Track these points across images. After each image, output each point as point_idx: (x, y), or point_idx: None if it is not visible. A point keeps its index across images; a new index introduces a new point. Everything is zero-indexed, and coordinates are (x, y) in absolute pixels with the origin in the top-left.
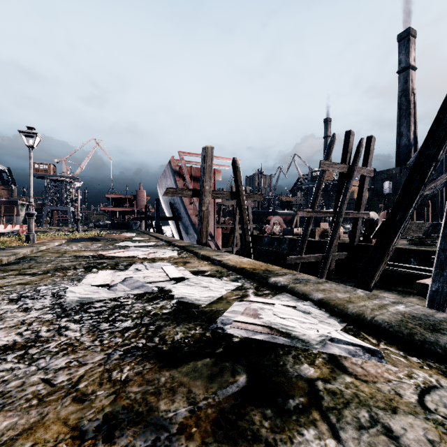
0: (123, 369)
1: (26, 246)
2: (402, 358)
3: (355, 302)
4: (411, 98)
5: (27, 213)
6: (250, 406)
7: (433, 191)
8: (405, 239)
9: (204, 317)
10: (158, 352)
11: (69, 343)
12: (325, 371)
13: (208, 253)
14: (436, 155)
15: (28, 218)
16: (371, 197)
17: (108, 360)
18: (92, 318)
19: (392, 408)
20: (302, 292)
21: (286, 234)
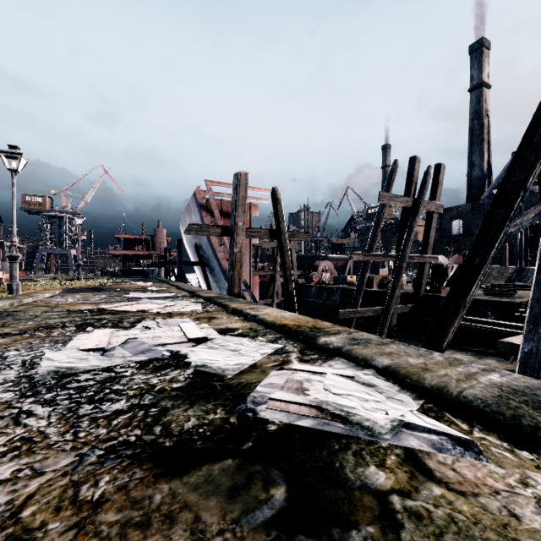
0: (99, 480)
1: (6, 298)
2: (508, 453)
3: (433, 369)
4: (485, 121)
5: (9, 256)
6: None
7: (518, 228)
8: (479, 288)
9: (230, 393)
10: (157, 450)
11: (26, 437)
12: (402, 477)
13: (240, 306)
14: (525, 182)
15: (10, 262)
16: (438, 238)
17: (79, 466)
18: (70, 397)
19: None
20: (361, 356)
21: (337, 283)
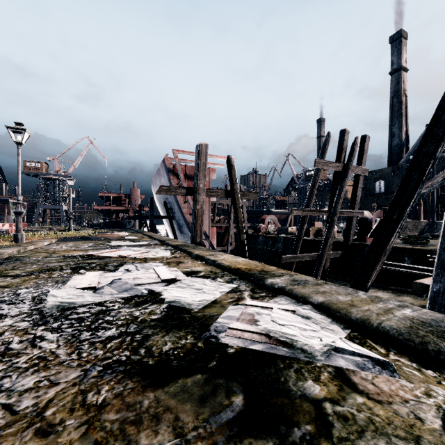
0: (100, 389)
1: (13, 245)
2: (416, 371)
3: (358, 305)
4: (403, 99)
5: (15, 211)
6: (248, 438)
7: (430, 189)
8: (398, 237)
9: (197, 324)
10: (143, 367)
11: (42, 357)
12: (333, 389)
13: (202, 253)
14: (435, 152)
15: (16, 216)
16: (364, 196)
17: (84, 378)
18: (72, 325)
19: (414, 437)
20: (301, 294)
21: (280, 233)
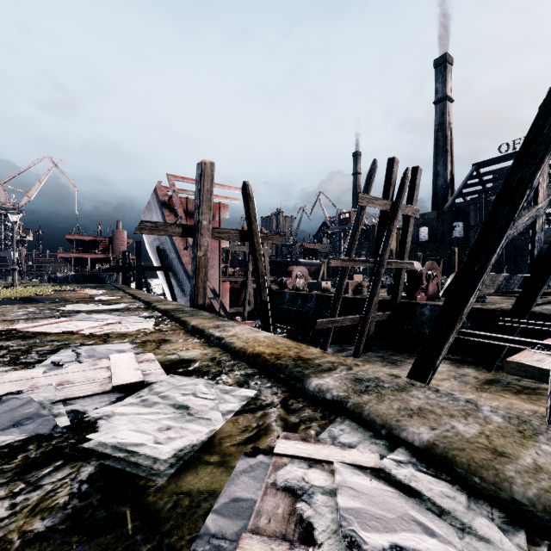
0: None
1: None
2: None
3: (508, 452)
4: (448, 133)
5: None
6: None
7: (513, 232)
8: None
9: (148, 549)
10: None
11: None
12: None
13: (202, 324)
14: (533, 179)
15: None
16: None
17: None
18: None
19: None
20: (380, 419)
21: (311, 289)
